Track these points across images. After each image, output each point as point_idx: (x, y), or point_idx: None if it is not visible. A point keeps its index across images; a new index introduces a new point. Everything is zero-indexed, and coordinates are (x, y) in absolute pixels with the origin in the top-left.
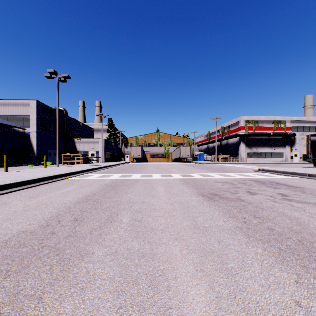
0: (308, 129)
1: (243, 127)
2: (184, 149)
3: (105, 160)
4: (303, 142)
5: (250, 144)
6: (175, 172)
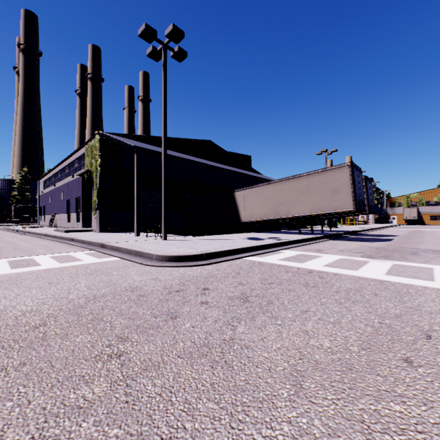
0: None
1: None
2: None
3: (374, 222)
4: None
5: None
6: None
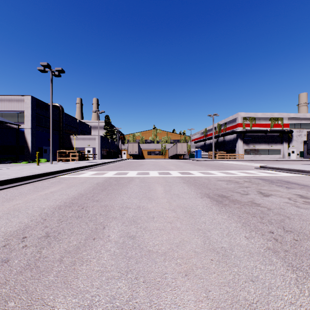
0: (305, 125)
1: (240, 123)
2: (181, 146)
3: (101, 157)
4: (301, 139)
5: (247, 141)
6: (173, 169)
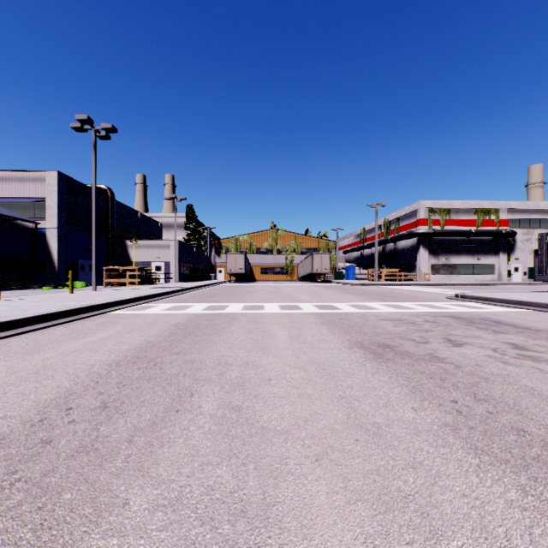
0: (537, 223)
1: (424, 219)
2: (321, 259)
3: (181, 278)
4: (530, 247)
5: (435, 250)
6: (304, 300)
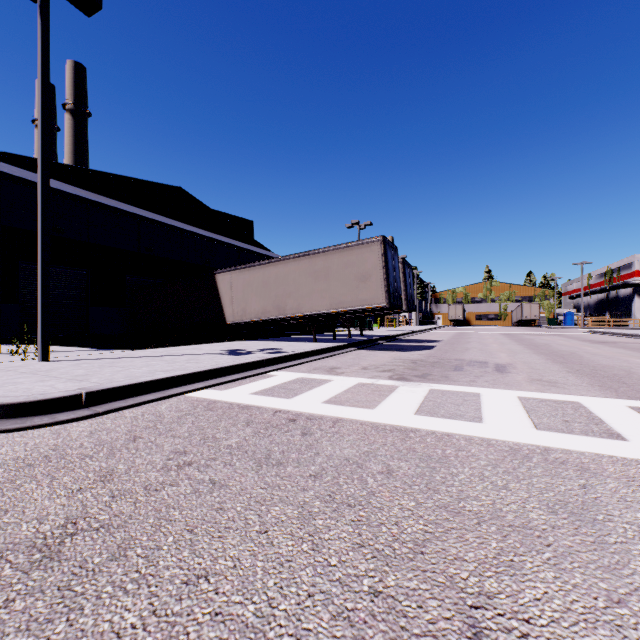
0: None
1: (639, 271)
2: (529, 308)
3: (418, 322)
4: None
5: None
6: (499, 331)
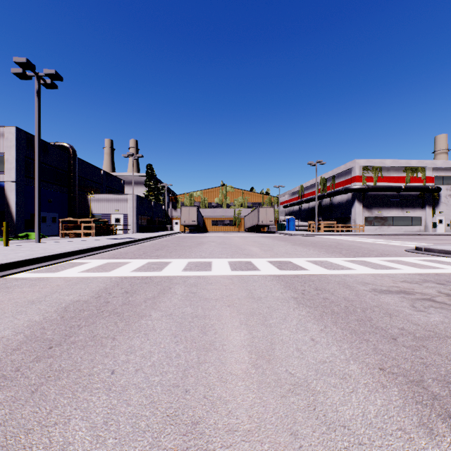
0: None
1: (359, 176)
2: (266, 212)
3: (138, 229)
4: None
5: (369, 204)
6: (257, 255)
